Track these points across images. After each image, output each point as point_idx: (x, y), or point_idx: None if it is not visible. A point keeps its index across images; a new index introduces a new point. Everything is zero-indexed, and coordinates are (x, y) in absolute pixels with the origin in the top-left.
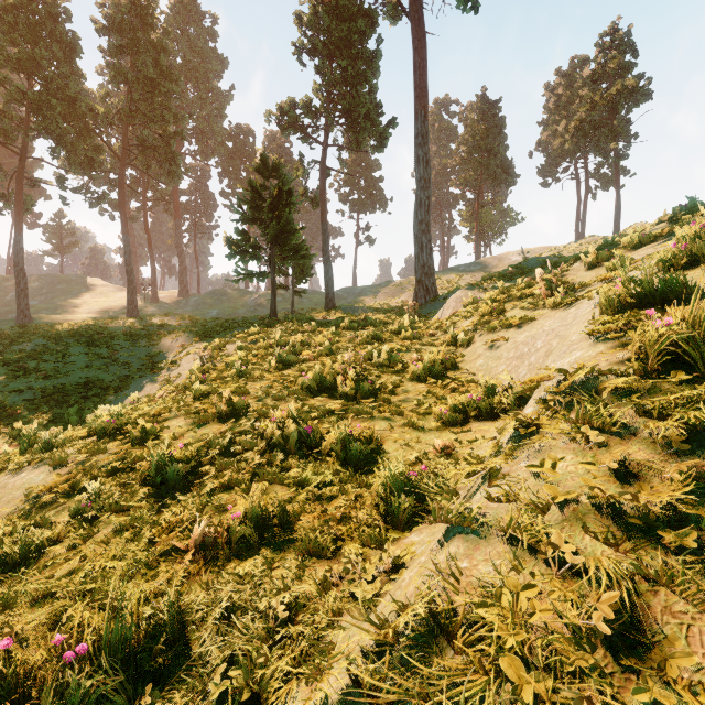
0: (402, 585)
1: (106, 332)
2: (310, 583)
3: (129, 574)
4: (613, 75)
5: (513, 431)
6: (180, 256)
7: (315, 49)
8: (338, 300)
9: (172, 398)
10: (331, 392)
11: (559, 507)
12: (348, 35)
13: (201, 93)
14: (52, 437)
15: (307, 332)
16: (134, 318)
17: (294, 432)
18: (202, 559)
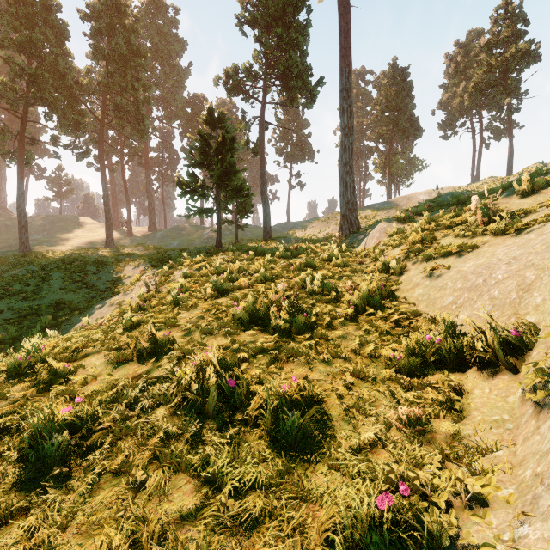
0: None
1: (84, 260)
2: None
3: None
4: (506, 42)
5: None
6: (149, 199)
7: (255, 20)
8: (275, 233)
9: (108, 326)
10: (263, 324)
11: None
12: (283, 7)
13: (165, 68)
14: None
15: (246, 259)
16: (110, 249)
17: (212, 389)
18: None
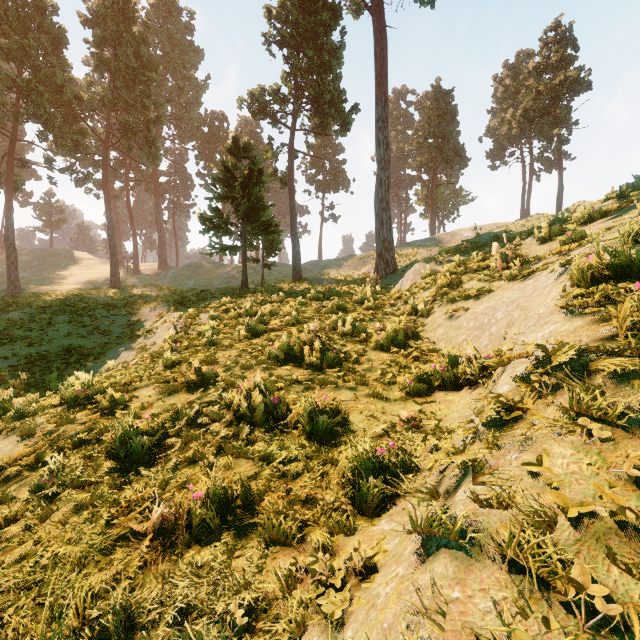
0: (377, 604)
1: (89, 301)
2: (273, 576)
3: (82, 562)
4: (555, 67)
5: (496, 416)
6: (159, 231)
7: (283, 40)
8: (305, 272)
9: (145, 366)
10: (297, 361)
11: (567, 520)
12: (314, 27)
13: (178, 82)
14: (24, 406)
15: (276, 302)
16: (117, 289)
17: (260, 403)
18: (159, 545)
